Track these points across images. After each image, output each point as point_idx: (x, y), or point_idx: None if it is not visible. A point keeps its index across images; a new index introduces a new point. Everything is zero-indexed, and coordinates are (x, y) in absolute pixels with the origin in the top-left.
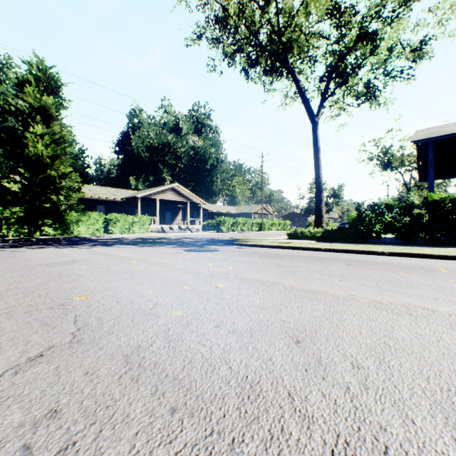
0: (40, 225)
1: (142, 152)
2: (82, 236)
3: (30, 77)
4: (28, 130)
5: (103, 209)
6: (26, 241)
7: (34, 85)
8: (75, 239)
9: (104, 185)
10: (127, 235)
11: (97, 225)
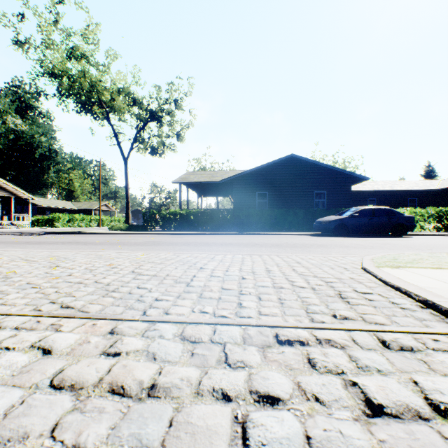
0: None
1: None
2: None
3: None
4: None
5: None
6: None
7: None
8: None
9: None
10: None
11: None
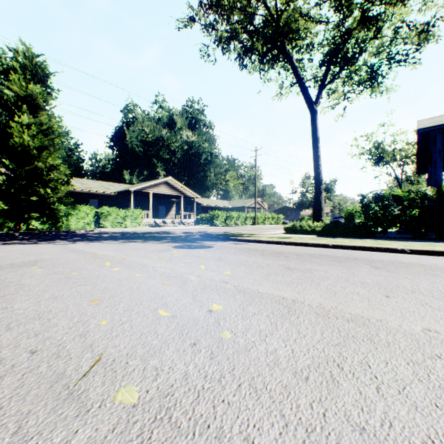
0: (27, 219)
1: (137, 146)
2: (70, 231)
3: (16, 64)
4: (15, 120)
5: (97, 202)
6: (7, 235)
7: (20, 73)
8: (62, 234)
9: (98, 179)
10: (118, 229)
11: (88, 219)
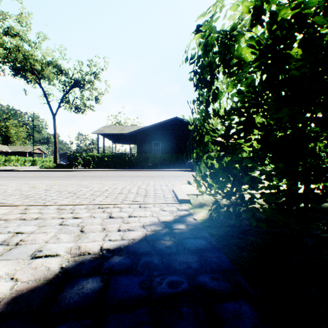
0: None
1: None
2: None
3: None
4: None
5: None
6: None
7: None
8: None
9: None
10: None
11: None
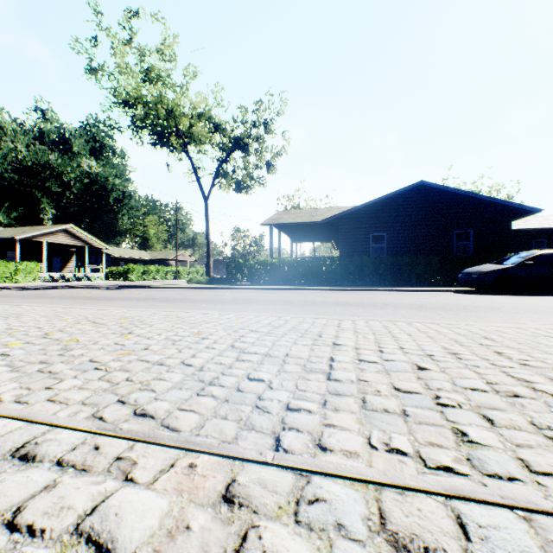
0: None
1: (4, 169)
2: None
3: None
4: None
5: None
6: None
7: None
8: None
9: None
10: (16, 284)
11: None
